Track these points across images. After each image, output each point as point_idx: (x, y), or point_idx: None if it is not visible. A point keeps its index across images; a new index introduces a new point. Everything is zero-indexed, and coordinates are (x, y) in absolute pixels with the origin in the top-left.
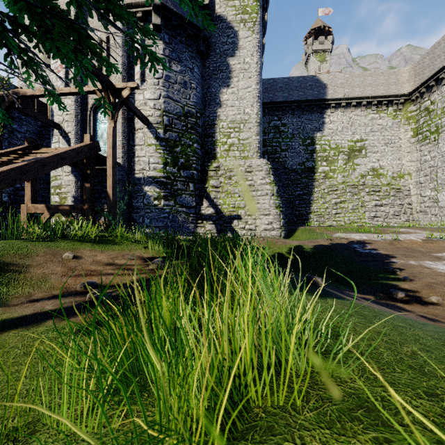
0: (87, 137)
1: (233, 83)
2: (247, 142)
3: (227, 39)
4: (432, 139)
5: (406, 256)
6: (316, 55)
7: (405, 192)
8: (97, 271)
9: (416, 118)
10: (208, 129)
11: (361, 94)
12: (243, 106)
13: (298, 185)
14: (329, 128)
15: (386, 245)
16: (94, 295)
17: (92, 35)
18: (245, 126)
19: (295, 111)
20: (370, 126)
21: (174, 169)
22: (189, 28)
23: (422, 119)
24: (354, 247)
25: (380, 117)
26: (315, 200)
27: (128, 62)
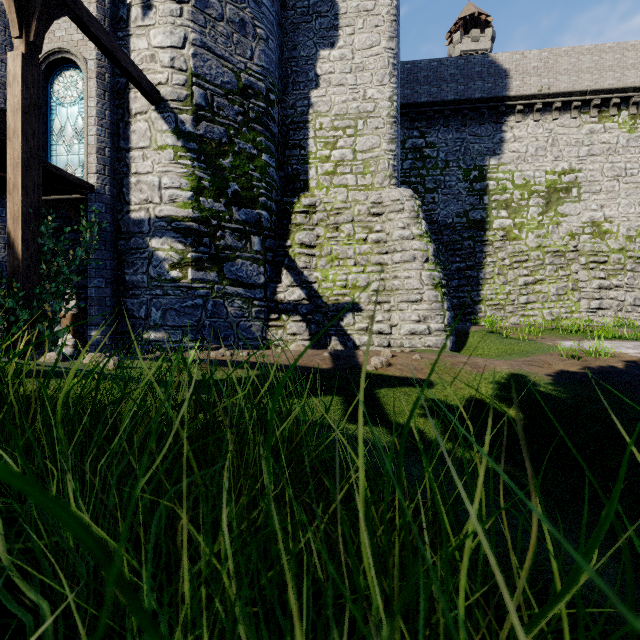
0: None
1: (343, 37)
2: (370, 157)
3: None
4: None
5: None
6: None
7: None
8: None
9: None
10: (293, 132)
11: (571, 87)
12: (362, 84)
13: (457, 253)
14: (513, 151)
15: None
16: None
17: None
18: (367, 123)
19: (450, 120)
20: (586, 145)
21: (217, 203)
22: None
23: None
24: None
25: (606, 129)
26: (487, 279)
27: None
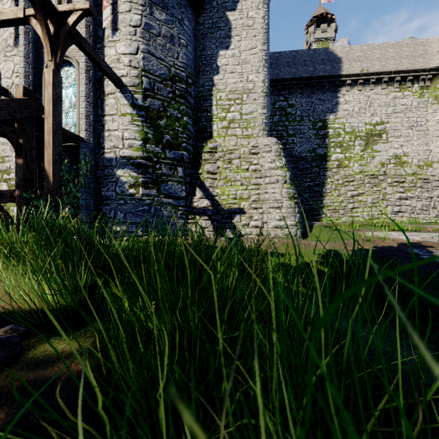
0: (20, 89)
1: (234, 43)
2: (251, 117)
3: None
4: None
5: None
6: (318, 44)
7: (433, 183)
8: None
9: None
10: (203, 102)
11: (382, 69)
12: (245, 72)
13: (308, 176)
14: (344, 110)
15: None
16: None
17: None
18: (249, 96)
19: (304, 90)
20: (392, 106)
21: (156, 147)
22: None
23: None
24: (415, 253)
25: (404, 96)
26: (328, 192)
27: (96, 5)
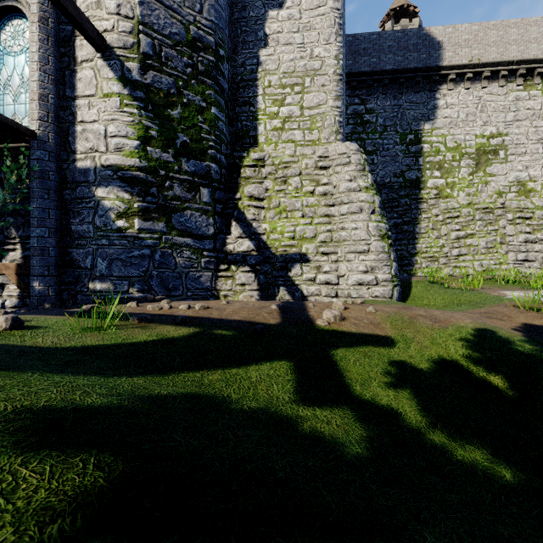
0: None
1: None
2: (317, 113)
3: None
4: None
5: None
6: None
7: None
8: None
9: None
10: (243, 89)
11: (499, 58)
12: (309, 43)
13: (394, 209)
14: (445, 116)
15: None
16: None
17: None
18: (314, 81)
19: (388, 89)
20: (513, 111)
21: (165, 153)
22: None
23: None
24: None
25: (530, 97)
26: (422, 233)
27: None
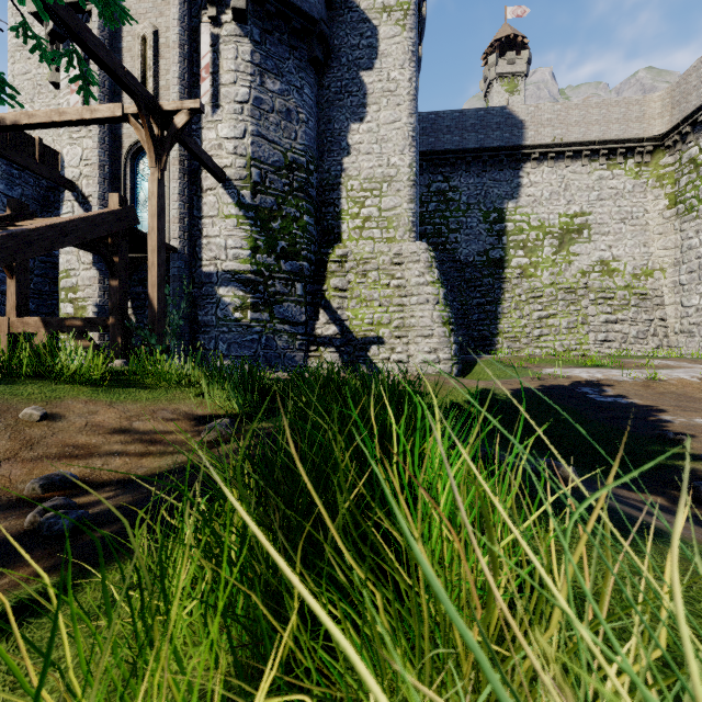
0: (114, 198)
1: (371, 114)
2: (393, 214)
3: (359, 40)
4: (701, 211)
5: (683, 408)
6: (502, 82)
7: (654, 300)
8: (89, 447)
9: (673, 177)
10: (328, 192)
11: (581, 138)
12: (386, 153)
13: (477, 289)
14: (529, 195)
15: (640, 389)
16: (45, 514)
17: (128, 30)
18: (391, 186)
19: (471, 166)
20: (596, 190)
21: (269, 258)
22: (295, 18)
23: (684, 179)
24: (584, 392)
25: (613, 176)
26: (505, 313)
27: (191, 74)
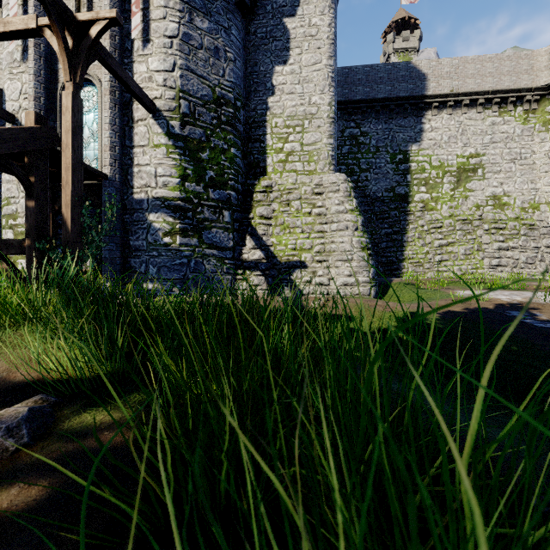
0: (31, 116)
1: (293, 56)
2: (314, 149)
3: None
4: None
5: None
6: (398, 56)
7: (541, 230)
8: None
9: None
10: (255, 129)
11: (477, 88)
12: (307, 93)
13: (385, 221)
14: (430, 139)
15: None
16: None
17: None
18: (312, 123)
19: (380, 114)
20: (489, 134)
21: (197, 186)
22: None
23: None
24: (515, 316)
25: (504, 122)
26: (410, 242)
27: (123, 11)
